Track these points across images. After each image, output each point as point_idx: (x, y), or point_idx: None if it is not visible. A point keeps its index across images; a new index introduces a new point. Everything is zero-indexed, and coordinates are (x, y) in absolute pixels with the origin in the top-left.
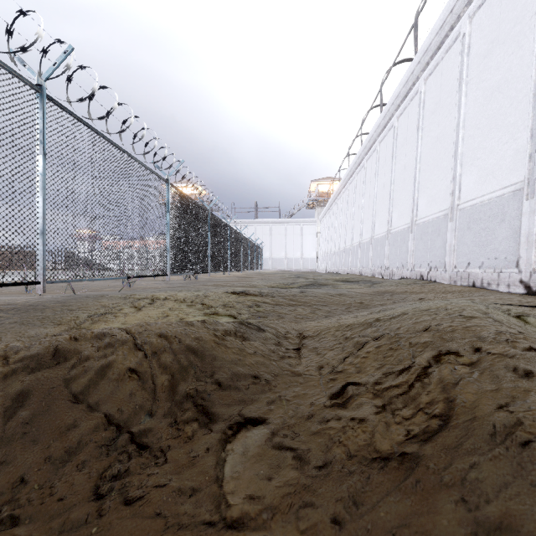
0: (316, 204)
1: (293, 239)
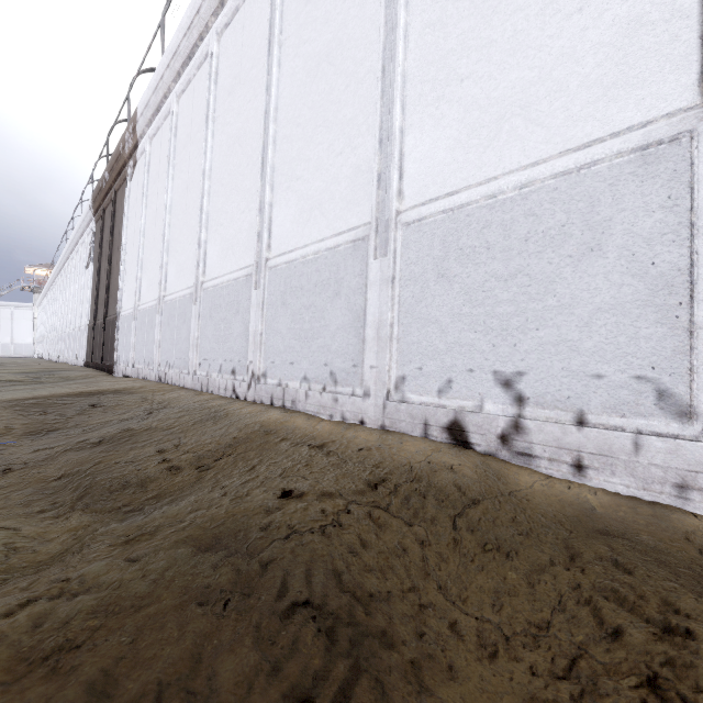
0: (33, 289)
1: (1, 324)
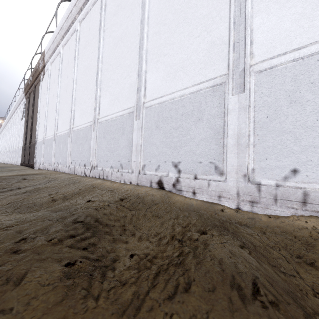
0: None
1: None
